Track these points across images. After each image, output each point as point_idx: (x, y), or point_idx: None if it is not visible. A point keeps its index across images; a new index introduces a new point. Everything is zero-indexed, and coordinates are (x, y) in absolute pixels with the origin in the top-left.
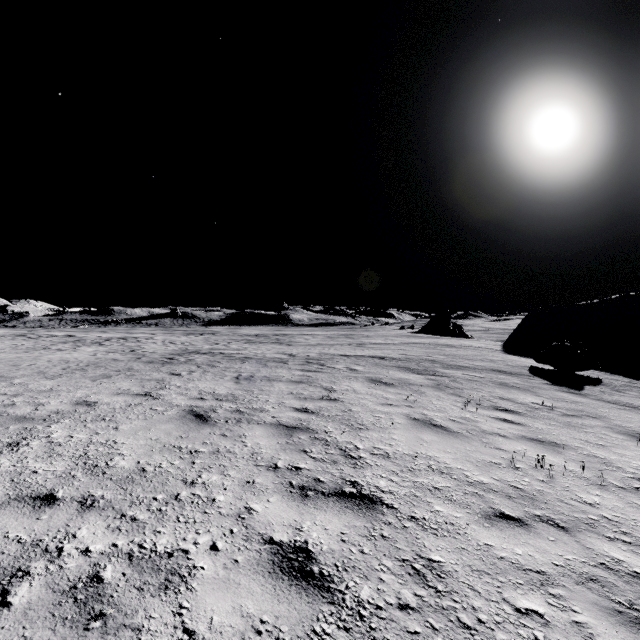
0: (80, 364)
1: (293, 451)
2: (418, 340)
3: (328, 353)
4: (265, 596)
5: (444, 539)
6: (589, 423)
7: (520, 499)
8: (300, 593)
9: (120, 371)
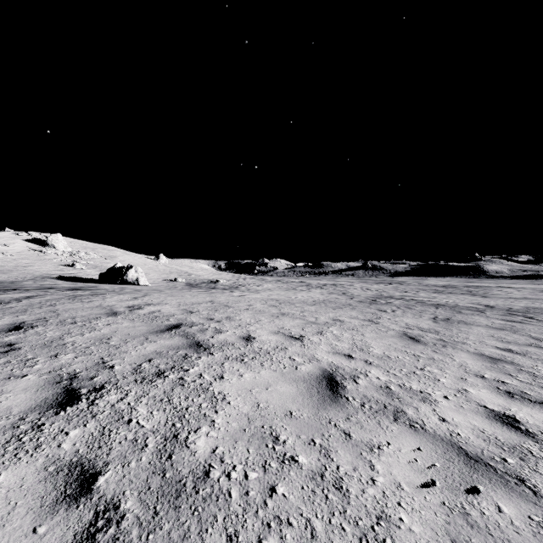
0: (319, 299)
1: (498, 372)
2: None
3: (539, 307)
4: (484, 423)
5: None
6: None
7: None
8: (510, 431)
9: (345, 305)
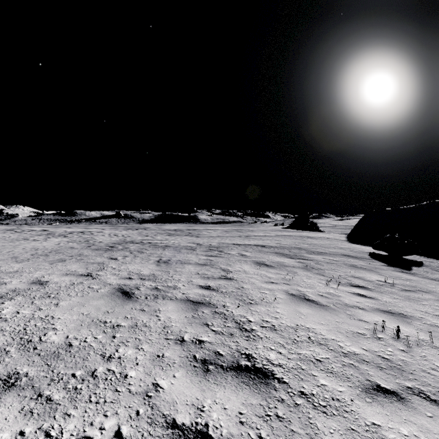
0: (45, 251)
1: (197, 324)
2: (287, 233)
3: (225, 242)
4: None
5: (334, 419)
6: (423, 297)
7: (390, 370)
8: None
9: (73, 256)
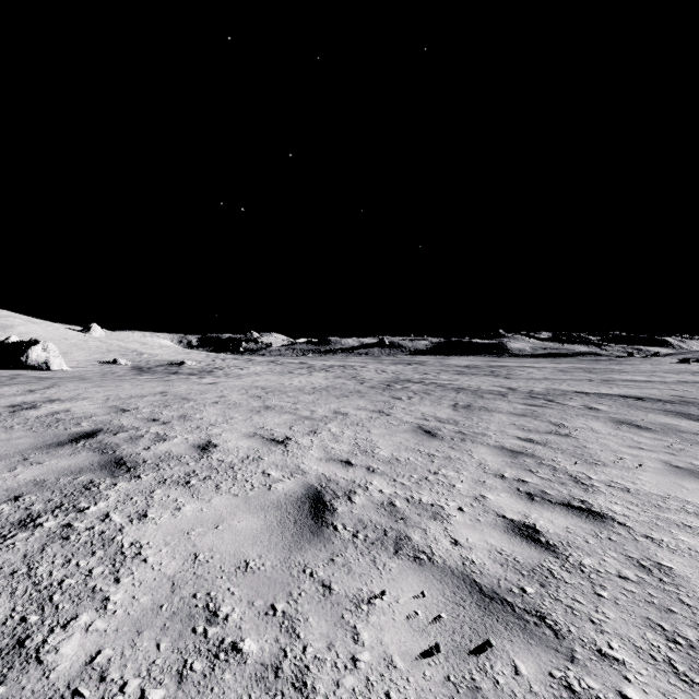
0: (322, 385)
1: (518, 469)
2: None
3: (558, 389)
4: (502, 540)
5: (682, 557)
6: None
7: None
8: (530, 546)
9: (352, 393)
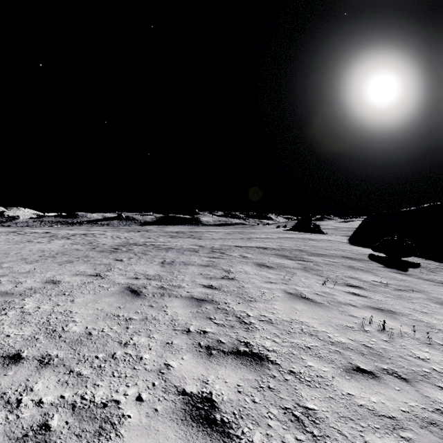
0: (52, 253)
1: (201, 318)
2: (289, 235)
3: (227, 245)
4: (178, 441)
5: (316, 390)
6: (414, 296)
7: (370, 356)
8: (206, 438)
9: (80, 258)
